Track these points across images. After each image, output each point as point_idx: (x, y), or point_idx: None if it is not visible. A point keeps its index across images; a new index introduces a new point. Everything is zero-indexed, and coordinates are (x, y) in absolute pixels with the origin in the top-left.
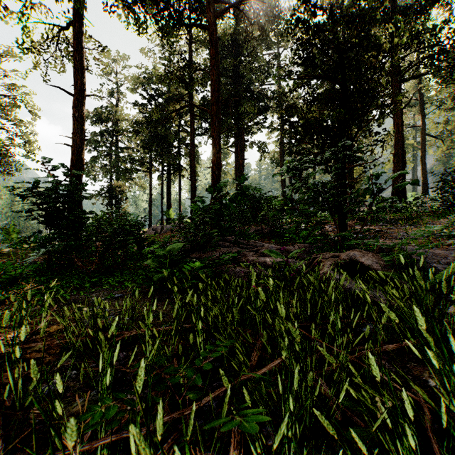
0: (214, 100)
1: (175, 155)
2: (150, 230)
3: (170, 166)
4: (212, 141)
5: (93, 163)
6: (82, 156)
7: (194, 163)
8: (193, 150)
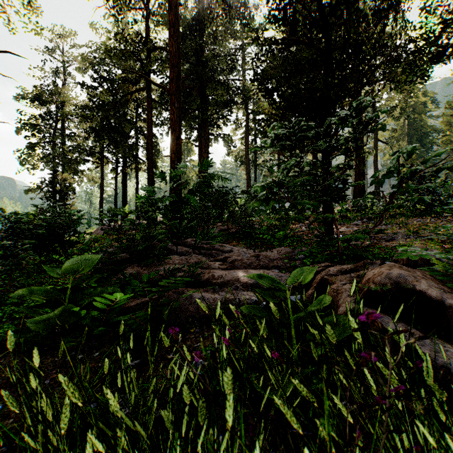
0: (173, 77)
1: (132, 145)
2: (98, 230)
3: (125, 157)
4: (171, 125)
5: (31, 150)
6: None
7: (152, 154)
8: (150, 139)
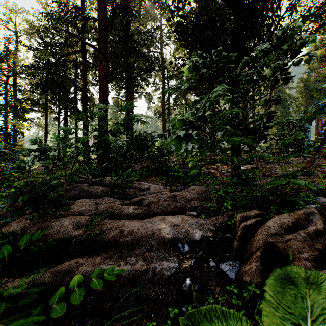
0: (101, 38)
1: (71, 99)
2: (40, 166)
3: (66, 108)
4: (99, 79)
5: None
6: None
7: (86, 105)
8: (85, 92)
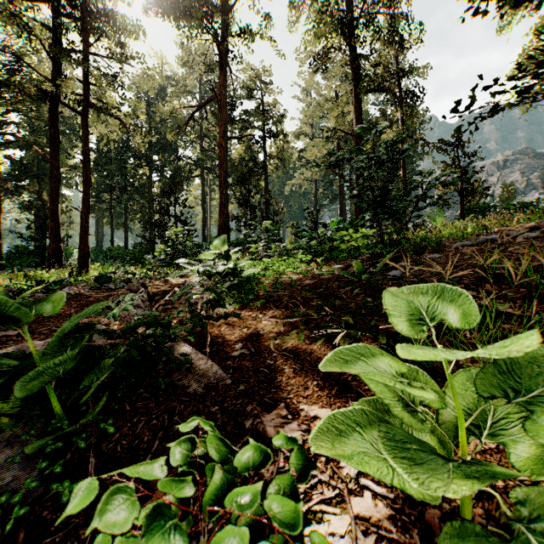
0: None
1: None
2: None
3: None
4: None
5: None
6: None
7: None
8: None
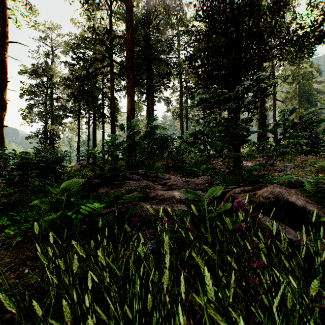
0: (129, 57)
1: (99, 105)
2: (76, 164)
3: (95, 113)
4: (127, 91)
5: (30, 109)
6: (4, 96)
7: (114, 111)
8: (112, 100)
